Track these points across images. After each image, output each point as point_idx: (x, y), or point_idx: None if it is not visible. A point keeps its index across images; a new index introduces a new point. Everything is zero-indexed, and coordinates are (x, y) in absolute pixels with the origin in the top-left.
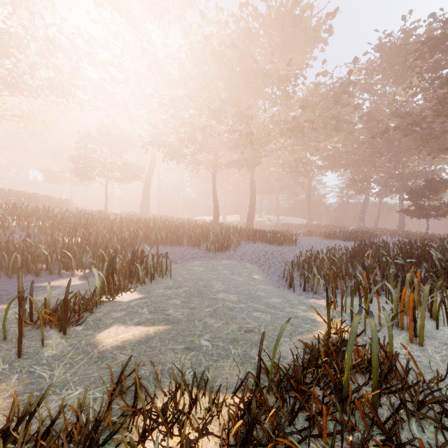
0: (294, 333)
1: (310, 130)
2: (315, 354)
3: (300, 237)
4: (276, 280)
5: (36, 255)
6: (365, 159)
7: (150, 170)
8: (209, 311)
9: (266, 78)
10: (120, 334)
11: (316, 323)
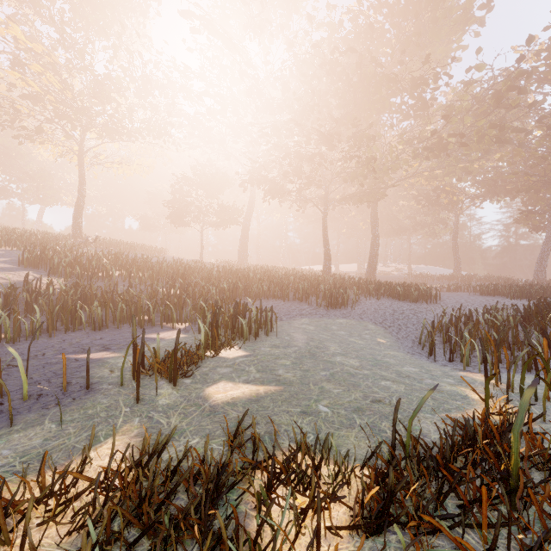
0: (437, 409)
1: (457, 147)
2: (469, 433)
3: (442, 293)
4: (409, 346)
5: (139, 306)
6: (546, 181)
7: (249, 212)
8: (325, 375)
9: (393, 84)
10: (229, 390)
11: (469, 401)
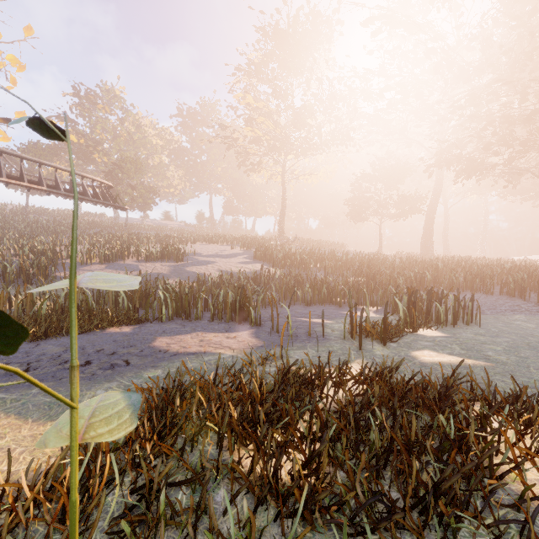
0: None
1: None
2: None
3: None
4: None
5: (337, 289)
6: None
7: (434, 198)
8: None
9: None
10: (434, 356)
11: None
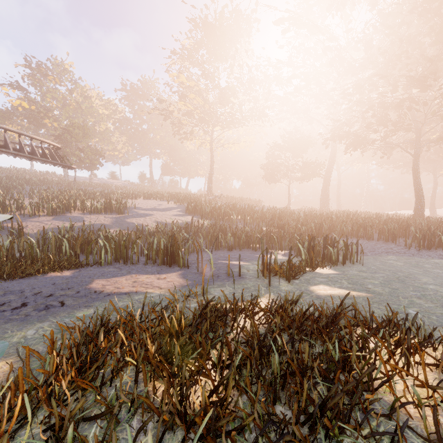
0: None
1: None
2: None
3: None
4: None
5: (253, 237)
6: None
7: (330, 165)
8: (415, 294)
9: None
10: (328, 290)
11: None
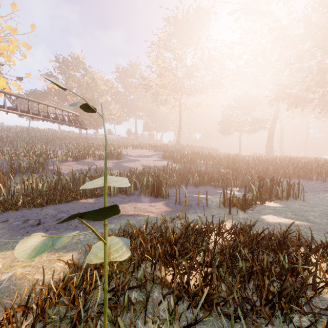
0: None
1: None
2: None
3: None
4: None
5: (214, 177)
6: None
7: (274, 120)
8: None
9: None
10: (275, 219)
11: None
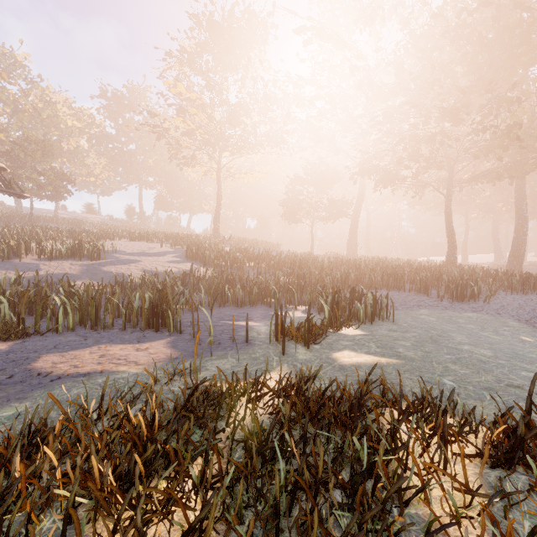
0: None
1: None
2: None
3: None
4: None
5: (268, 290)
6: None
7: (358, 204)
8: (450, 358)
9: None
10: (353, 357)
11: None
